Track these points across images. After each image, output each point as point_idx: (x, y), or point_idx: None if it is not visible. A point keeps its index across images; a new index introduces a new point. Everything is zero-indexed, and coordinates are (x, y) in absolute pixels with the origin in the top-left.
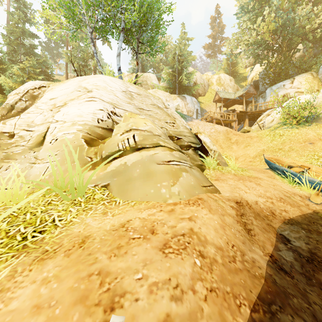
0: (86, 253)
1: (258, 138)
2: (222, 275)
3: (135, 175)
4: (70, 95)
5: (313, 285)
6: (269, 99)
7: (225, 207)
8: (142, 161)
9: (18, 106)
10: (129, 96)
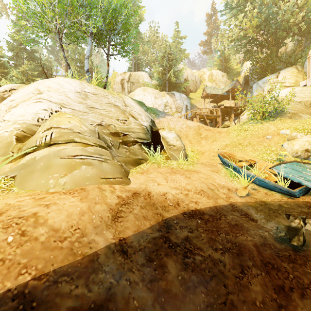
0: None
1: (226, 133)
2: (30, 250)
3: (38, 167)
4: (25, 97)
5: (150, 266)
6: (256, 94)
7: (108, 196)
8: (48, 155)
9: None
10: (83, 96)
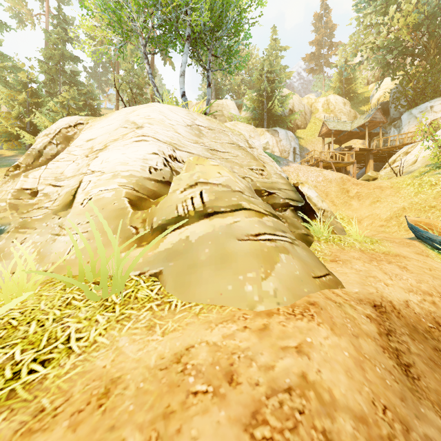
0: (106, 425)
1: (393, 189)
2: None
3: (202, 258)
4: (112, 134)
5: None
6: (407, 130)
7: (357, 317)
8: (213, 234)
9: (47, 152)
10: (196, 133)
